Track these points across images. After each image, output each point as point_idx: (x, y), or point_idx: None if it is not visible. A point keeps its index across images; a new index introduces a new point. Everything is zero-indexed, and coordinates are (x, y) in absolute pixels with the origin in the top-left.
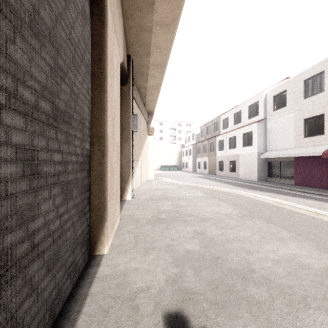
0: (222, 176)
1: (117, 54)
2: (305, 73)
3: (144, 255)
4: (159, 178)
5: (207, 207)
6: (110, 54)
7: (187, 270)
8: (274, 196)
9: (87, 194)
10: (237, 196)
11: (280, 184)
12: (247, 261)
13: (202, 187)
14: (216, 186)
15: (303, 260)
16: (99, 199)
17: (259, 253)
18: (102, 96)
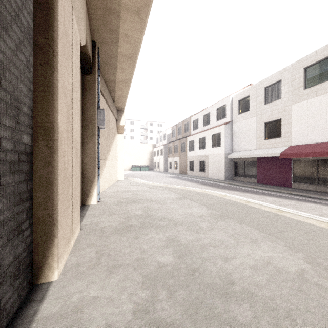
0: (192, 175)
1: (76, 32)
2: (266, 80)
3: (107, 276)
4: (130, 178)
5: (179, 209)
6: (63, 24)
7: (160, 292)
8: (241, 194)
9: (26, 204)
10: (208, 196)
11: (244, 183)
12: (225, 271)
13: (174, 188)
14: (187, 186)
15: (278, 263)
16: (45, 209)
17: (236, 260)
18: (50, 75)
